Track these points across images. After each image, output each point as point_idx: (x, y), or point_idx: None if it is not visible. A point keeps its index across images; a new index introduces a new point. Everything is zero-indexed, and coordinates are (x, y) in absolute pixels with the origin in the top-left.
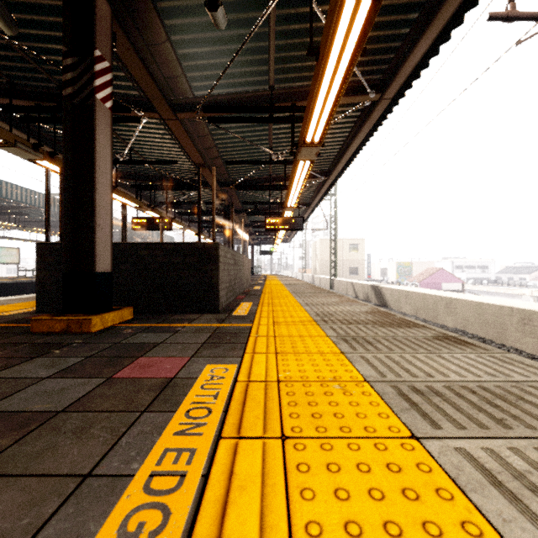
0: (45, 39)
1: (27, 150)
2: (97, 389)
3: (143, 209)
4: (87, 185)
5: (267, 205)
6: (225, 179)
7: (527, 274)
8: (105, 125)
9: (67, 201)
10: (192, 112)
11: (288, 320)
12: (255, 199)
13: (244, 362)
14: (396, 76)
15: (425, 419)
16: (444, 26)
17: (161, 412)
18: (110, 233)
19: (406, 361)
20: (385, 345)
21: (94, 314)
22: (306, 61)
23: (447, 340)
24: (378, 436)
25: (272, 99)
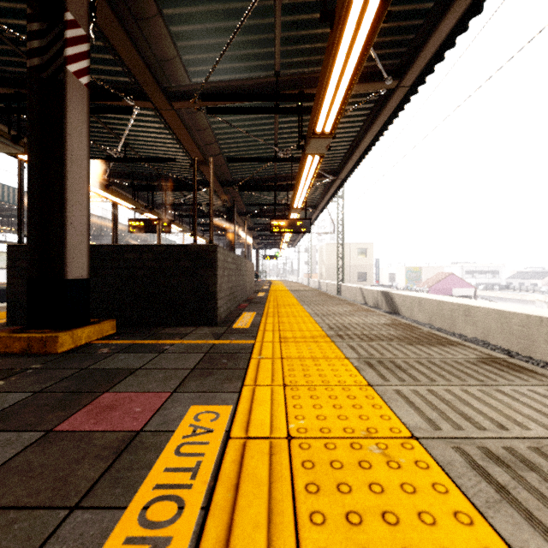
0: (20, 13)
1: (5, 142)
2: (21, 455)
3: (140, 211)
4: (58, 175)
5: (272, 207)
6: (228, 179)
7: (539, 279)
8: (80, 104)
9: (33, 194)
10: (189, 100)
11: (297, 335)
12: (259, 201)
13: (241, 401)
14: (416, 58)
15: (536, 529)
16: None
17: (103, 508)
18: (87, 232)
19: (458, 398)
20: (422, 371)
21: (64, 330)
22: (316, 42)
23: (497, 365)
24: None
25: (278, 87)
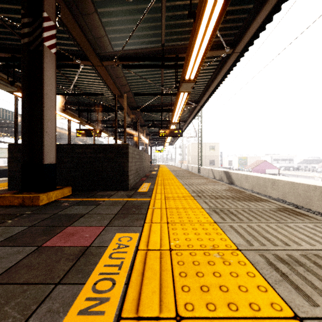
0: (16, 11)
1: (6, 84)
2: (26, 258)
3: (83, 124)
4: (39, 104)
5: (160, 122)
6: (134, 105)
7: (316, 164)
8: (51, 64)
9: (24, 115)
10: (112, 60)
11: (175, 196)
12: (152, 118)
13: (144, 231)
14: (243, 36)
15: (300, 293)
16: (277, 1)
17: (72, 284)
18: (55, 137)
19: (264, 229)
20: (244, 215)
21: (42, 192)
22: (185, 27)
23: (287, 212)
24: (264, 316)
25: (163, 52)
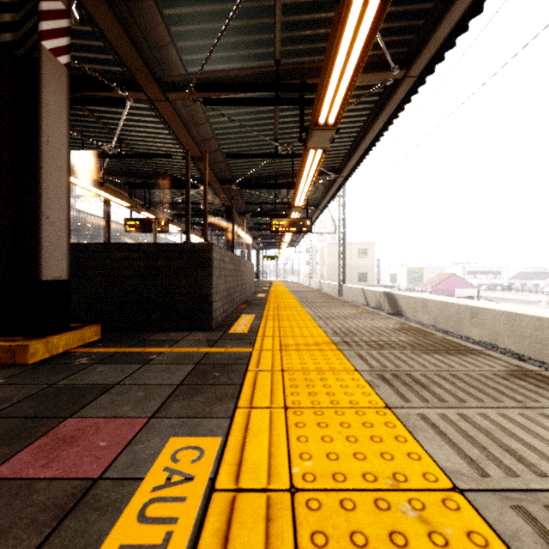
0: None
1: None
2: None
3: (136, 209)
4: (34, 164)
5: (273, 206)
6: (227, 176)
7: (541, 280)
8: (58, 86)
9: (4, 184)
10: (184, 91)
11: (299, 342)
12: (259, 200)
13: (233, 431)
14: (426, 45)
15: None
16: None
17: None
18: (66, 228)
19: (498, 427)
20: (446, 388)
21: (38, 337)
22: (318, 28)
23: (532, 379)
24: None
25: (278, 77)
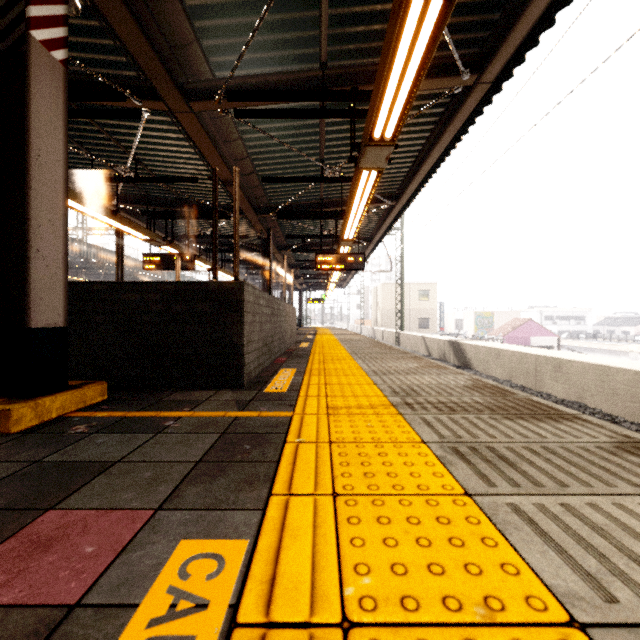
0: None
1: None
2: None
3: (157, 243)
4: (21, 184)
5: (318, 240)
6: (263, 204)
7: (632, 326)
8: (52, 87)
9: None
10: (211, 100)
11: (351, 404)
12: (302, 232)
13: (265, 530)
14: (502, 43)
15: None
16: None
17: None
18: (63, 264)
19: (617, 523)
20: (540, 467)
21: (25, 399)
22: (373, 23)
23: None
24: None
25: (325, 83)
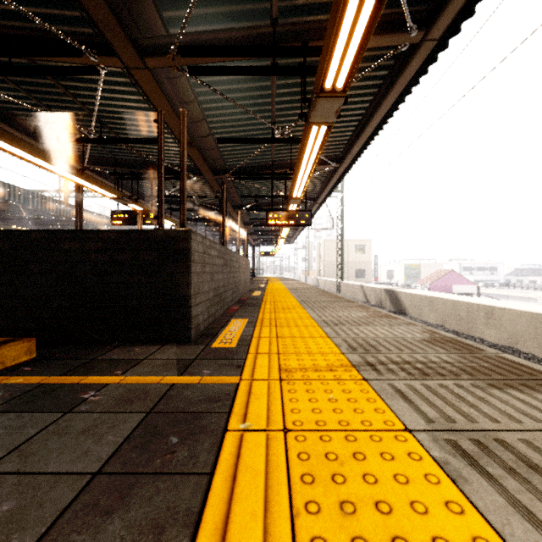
0: None
1: None
2: None
3: (123, 201)
4: None
5: (269, 200)
6: (220, 166)
7: (538, 276)
8: None
9: None
10: (165, 56)
11: (306, 364)
12: (255, 193)
13: None
14: None
15: None
16: None
17: None
18: None
19: None
20: None
21: None
22: None
23: None
24: None
25: (276, 39)
